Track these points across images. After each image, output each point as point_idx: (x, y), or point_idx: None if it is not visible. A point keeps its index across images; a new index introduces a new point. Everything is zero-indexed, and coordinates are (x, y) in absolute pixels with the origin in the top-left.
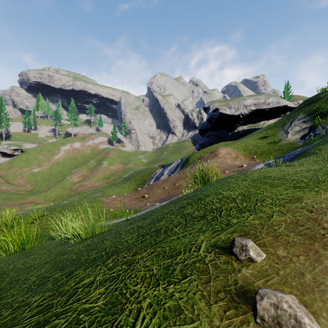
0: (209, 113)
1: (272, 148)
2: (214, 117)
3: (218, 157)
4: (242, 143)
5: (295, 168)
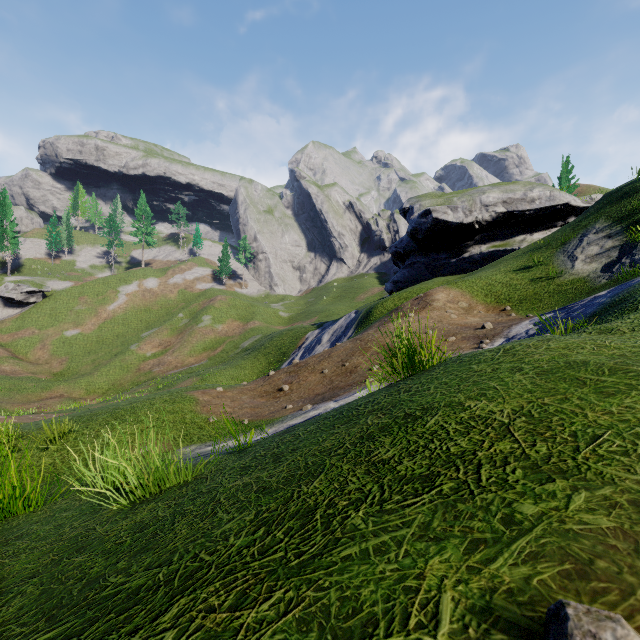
0: (412, 219)
1: (544, 291)
2: (423, 227)
3: (432, 308)
4: (481, 279)
5: (627, 338)
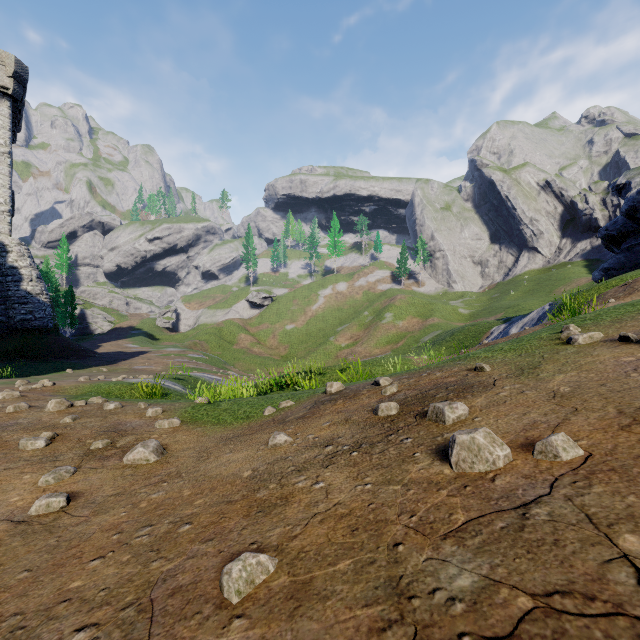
0: (628, 197)
1: None
2: None
3: None
4: None
5: None
